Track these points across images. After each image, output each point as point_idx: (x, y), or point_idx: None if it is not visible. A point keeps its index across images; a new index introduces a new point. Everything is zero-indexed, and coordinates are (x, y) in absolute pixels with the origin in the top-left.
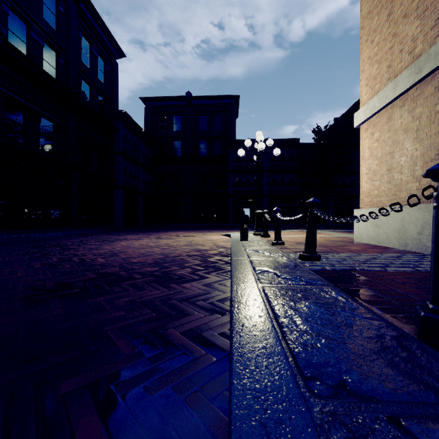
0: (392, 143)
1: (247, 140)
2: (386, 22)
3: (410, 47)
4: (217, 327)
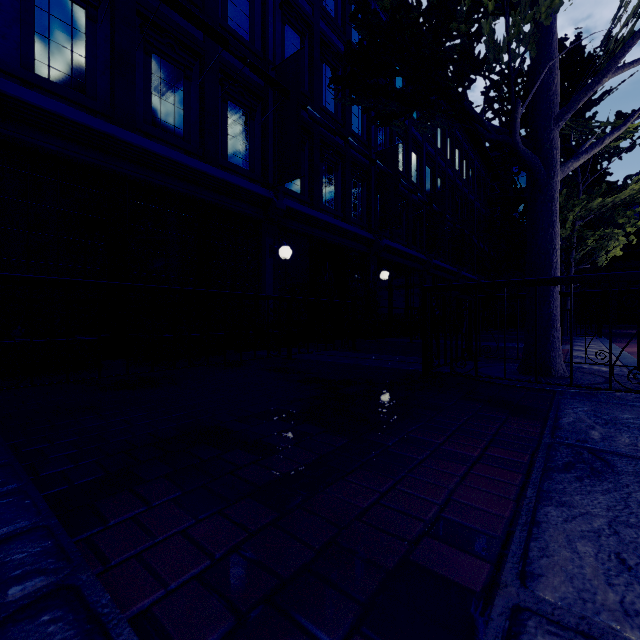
0: None
1: None
2: None
3: None
4: None
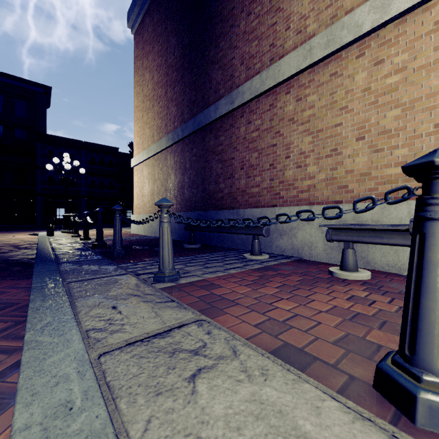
0: (143, 182)
1: (55, 159)
2: (142, 119)
3: (147, 140)
4: (31, 257)
